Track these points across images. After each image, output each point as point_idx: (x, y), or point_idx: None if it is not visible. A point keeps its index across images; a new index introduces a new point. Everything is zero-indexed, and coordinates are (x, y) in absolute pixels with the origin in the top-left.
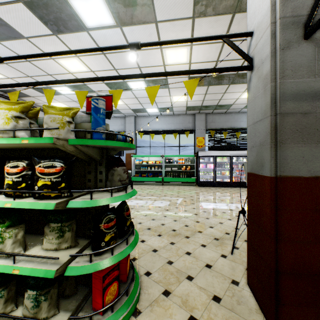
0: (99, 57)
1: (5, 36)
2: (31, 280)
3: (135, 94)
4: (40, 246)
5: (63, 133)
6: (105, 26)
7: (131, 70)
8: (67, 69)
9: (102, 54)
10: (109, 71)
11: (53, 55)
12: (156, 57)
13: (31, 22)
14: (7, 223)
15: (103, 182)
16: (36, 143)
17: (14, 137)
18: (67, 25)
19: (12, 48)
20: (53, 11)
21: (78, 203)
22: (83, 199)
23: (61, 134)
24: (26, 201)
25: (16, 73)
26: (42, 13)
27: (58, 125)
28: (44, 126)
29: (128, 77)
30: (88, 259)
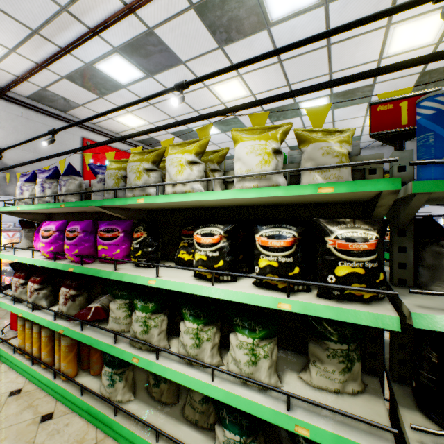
0: (270, 70)
1: (161, 67)
2: (304, 442)
3: (305, 122)
4: (293, 373)
5: (345, 174)
6: (300, 11)
7: (314, 81)
8: (219, 99)
9: (277, 63)
10: (277, 90)
11: (266, 57)
12: (369, 47)
13: (196, 36)
14: (259, 332)
15: (407, 269)
16: (348, 192)
17: (288, 185)
18: (242, 27)
19: (163, 82)
20: (229, 8)
21: (439, 321)
22: (436, 311)
23: (341, 176)
24: (319, 304)
25: (159, 116)
26: (214, 17)
27: (335, 161)
28: (306, 165)
29: (431, 59)
30: (440, 440)
